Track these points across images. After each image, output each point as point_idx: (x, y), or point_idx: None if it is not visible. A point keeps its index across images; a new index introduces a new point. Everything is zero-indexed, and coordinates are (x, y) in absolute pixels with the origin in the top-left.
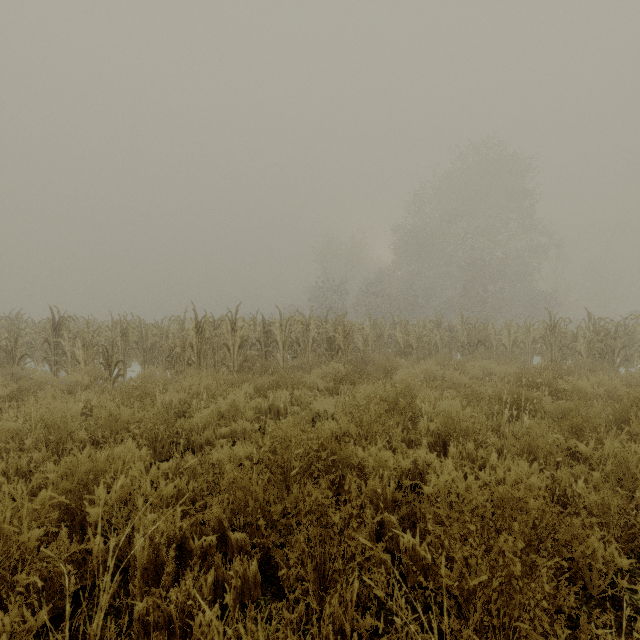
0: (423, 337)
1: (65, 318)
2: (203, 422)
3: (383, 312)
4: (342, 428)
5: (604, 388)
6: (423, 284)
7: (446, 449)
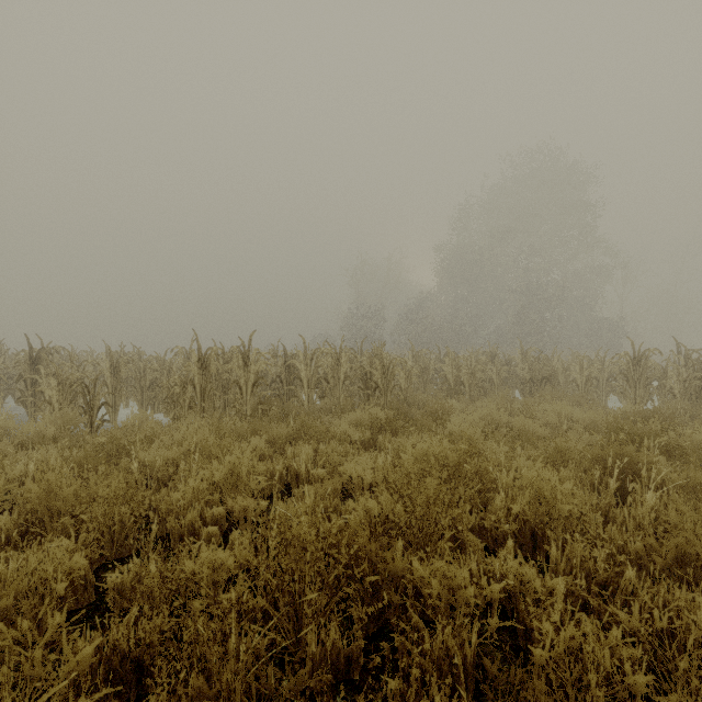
0: (477, 372)
1: (46, 350)
2: (187, 498)
3: (425, 342)
4: (384, 509)
5: None
6: (470, 311)
7: (536, 542)
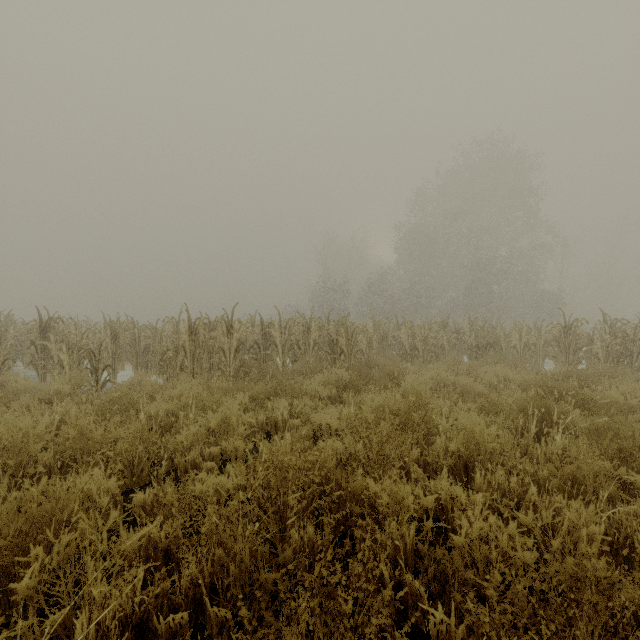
0: (430, 339)
1: (53, 319)
2: (189, 440)
3: (385, 312)
4: (348, 448)
5: (638, 399)
6: (426, 284)
7: (468, 473)
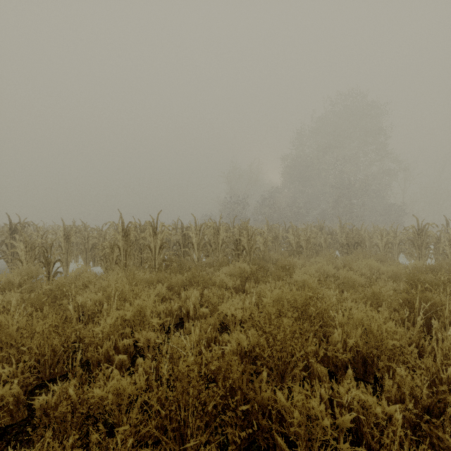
0: (311, 239)
1: (21, 224)
2: (105, 332)
3: (275, 219)
4: (251, 341)
5: None
6: (304, 199)
7: (366, 367)
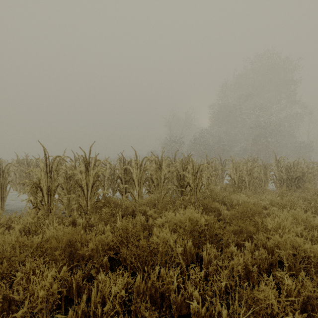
0: (254, 173)
1: None
2: None
3: (205, 154)
4: None
5: None
6: (228, 138)
7: None
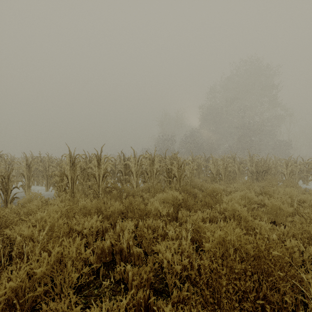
0: (228, 168)
1: None
2: (3, 301)
3: (194, 152)
4: None
5: None
6: (216, 137)
7: None
